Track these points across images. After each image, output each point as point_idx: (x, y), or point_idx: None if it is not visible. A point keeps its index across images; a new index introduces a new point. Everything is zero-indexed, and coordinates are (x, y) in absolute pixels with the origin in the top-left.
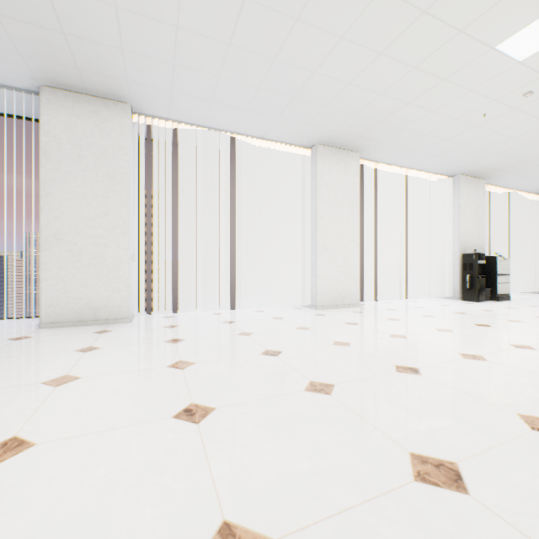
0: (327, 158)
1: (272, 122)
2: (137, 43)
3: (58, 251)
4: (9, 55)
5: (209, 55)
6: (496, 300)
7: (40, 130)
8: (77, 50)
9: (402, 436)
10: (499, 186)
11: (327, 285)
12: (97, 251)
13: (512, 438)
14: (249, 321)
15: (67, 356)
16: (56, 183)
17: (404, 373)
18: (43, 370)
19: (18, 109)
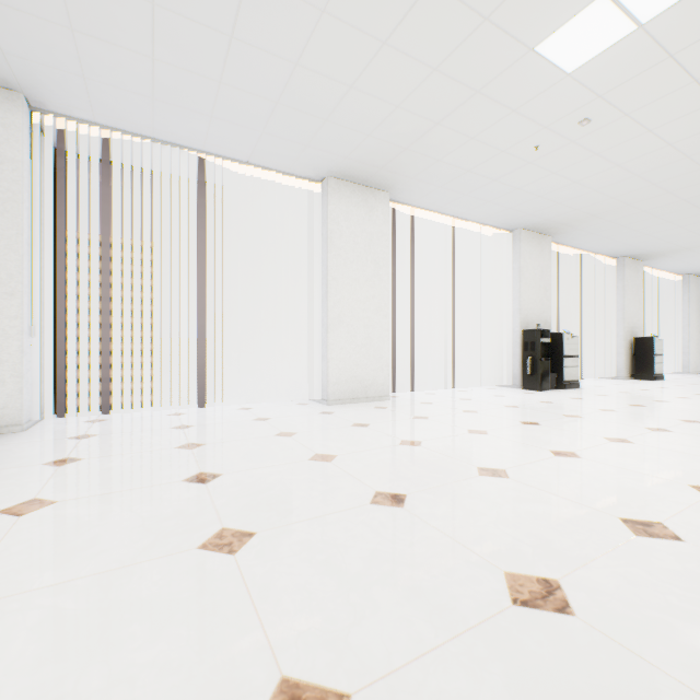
0: (343, 197)
1: (256, 139)
2: None
3: None
4: None
5: (125, 18)
6: (563, 388)
7: None
8: None
9: (293, 638)
10: (570, 246)
11: (343, 372)
12: None
13: (474, 625)
14: (216, 424)
15: None
16: None
17: (380, 505)
18: None
19: None
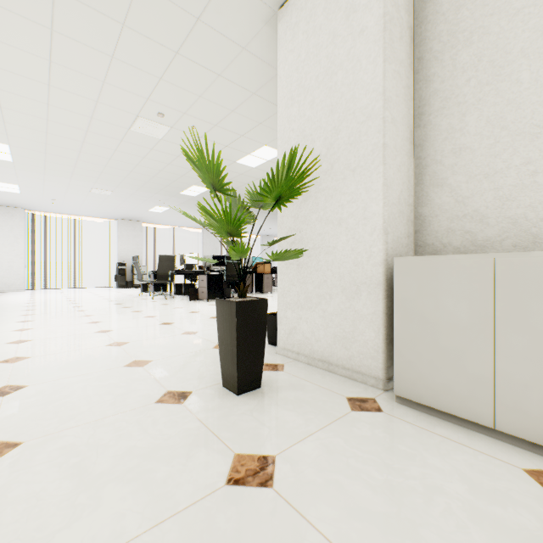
0: None
1: None
2: None
3: None
4: None
5: None
6: (134, 287)
7: None
8: None
9: None
10: (163, 224)
11: None
12: None
13: None
14: None
15: None
16: None
17: None
18: None
19: None
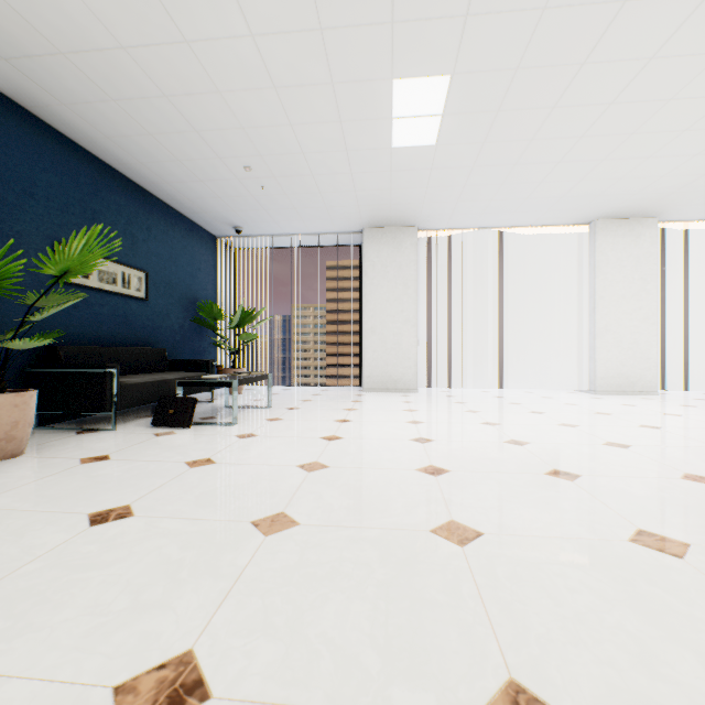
0: (608, 233)
1: (540, 214)
2: (434, 198)
3: (372, 339)
4: (354, 219)
5: (485, 192)
6: None
7: (362, 259)
8: (394, 209)
9: (608, 439)
10: None
11: (608, 369)
12: (395, 339)
13: (684, 446)
14: (517, 397)
15: (400, 403)
16: (372, 293)
17: (644, 427)
18: (395, 407)
19: (341, 242)
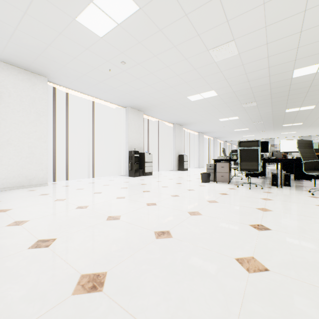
0: (11, 74)
1: None
2: None
3: None
4: None
5: None
6: (145, 175)
7: None
8: None
9: None
10: (153, 117)
11: (11, 172)
12: None
13: None
14: None
15: None
16: None
17: None
18: None
19: None
